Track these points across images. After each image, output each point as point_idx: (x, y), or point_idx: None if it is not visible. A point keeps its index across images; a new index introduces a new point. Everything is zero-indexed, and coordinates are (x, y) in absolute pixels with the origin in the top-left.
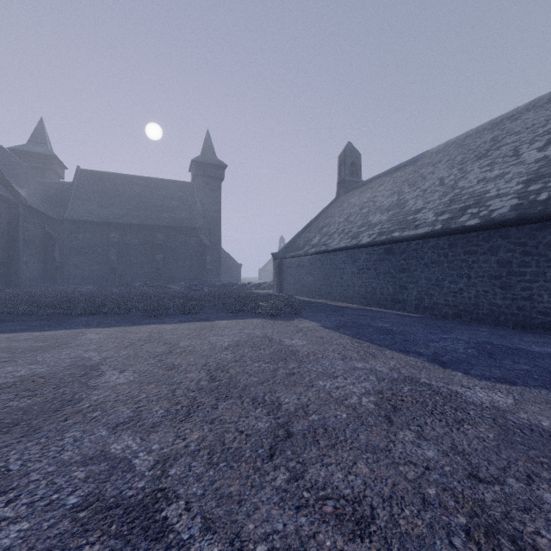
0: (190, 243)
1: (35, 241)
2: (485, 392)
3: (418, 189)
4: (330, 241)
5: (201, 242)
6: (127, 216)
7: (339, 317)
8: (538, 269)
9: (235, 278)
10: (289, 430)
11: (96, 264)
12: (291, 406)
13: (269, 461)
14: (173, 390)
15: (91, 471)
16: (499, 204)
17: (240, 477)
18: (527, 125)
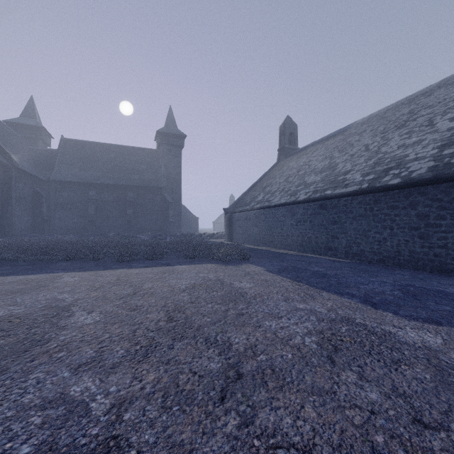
0: (156, 200)
1: (26, 198)
2: (415, 332)
3: (347, 154)
4: (272, 198)
5: (164, 199)
6: (103, 177)
7: (281, 262)
8: (452, 221)
9: (193, 229)
10: (239, 370)
11: (77, 218)
12: (241, 346)
13: (220, 405)
14: (134, 330)
15: (48, 416)
16: (418, 166)
17: (192, 422)
18: (439, 99)
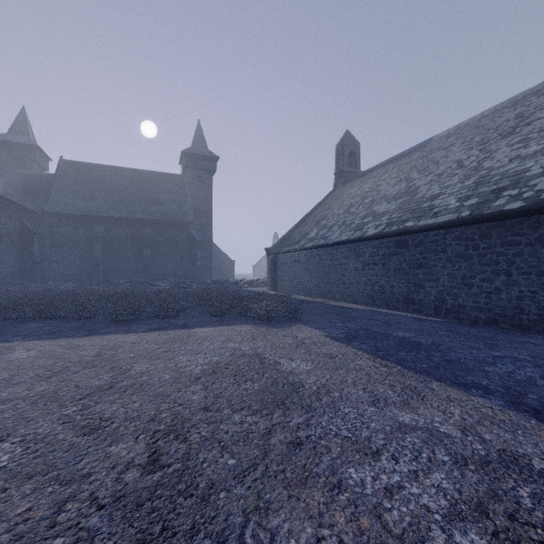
0: (180, 238)
1: (11, 235)
2: None
3: (431, 174)
4: (329, 234)
5: (191, 237)
6: (113, 209)
7: (346, 322)
8: None
9: (228, 275)
10: None
11: (80, 260)
12: None
13: None
14: (60, 504)
15: None
16: None
17: None
18: None
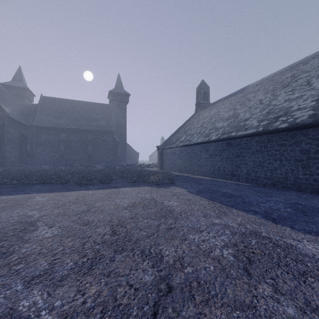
0: (108, 140)
1: (15, 139)
2: (311, 244)
3: (246, 107)
4: (191, 138)
5: (114, 139)
6: (71, 124)
7: (198, 185)
8: None
9: (135, 161)
10: (170, 283)
11: (52, 153)
12: (170, 259)
13: None
14: (84, 243)
15: None
16: (300, 114)
17: None
18: (314, 66)
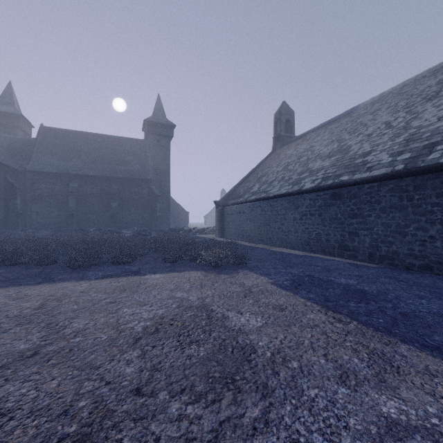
0: (142, 192)
1: None
2: None
3: (361, 135)
4: (270, 188)
5: (151, 192)
6: (85, 168)
7: (289, 268)
8: None
9: (183, 224)
10: None
11: (57, 211)
12: None
13: None
14: None
15: None
16: None
17: None
18: None
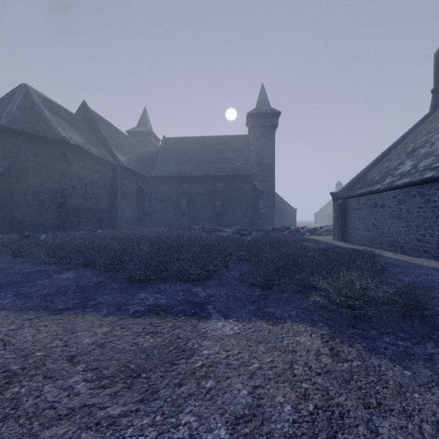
0: (245, 189)
1: (131, 193)
2: None
3: None
4: None
5: (254, 188)
6: (195, 170)
7: None
8: None
9: (290, 222)
10: None
11: (173, 210)
12: None
13: None
14: None
15: None
16: None
17: None
18: None
